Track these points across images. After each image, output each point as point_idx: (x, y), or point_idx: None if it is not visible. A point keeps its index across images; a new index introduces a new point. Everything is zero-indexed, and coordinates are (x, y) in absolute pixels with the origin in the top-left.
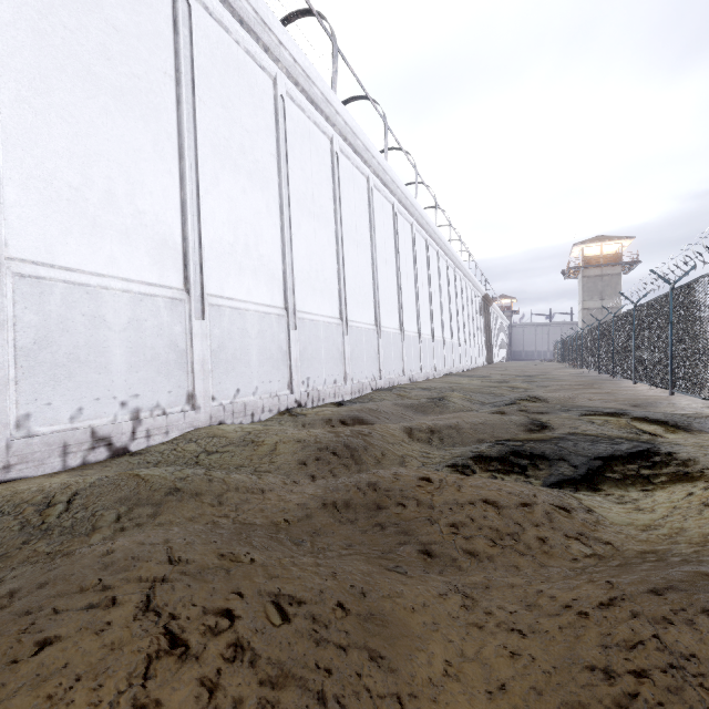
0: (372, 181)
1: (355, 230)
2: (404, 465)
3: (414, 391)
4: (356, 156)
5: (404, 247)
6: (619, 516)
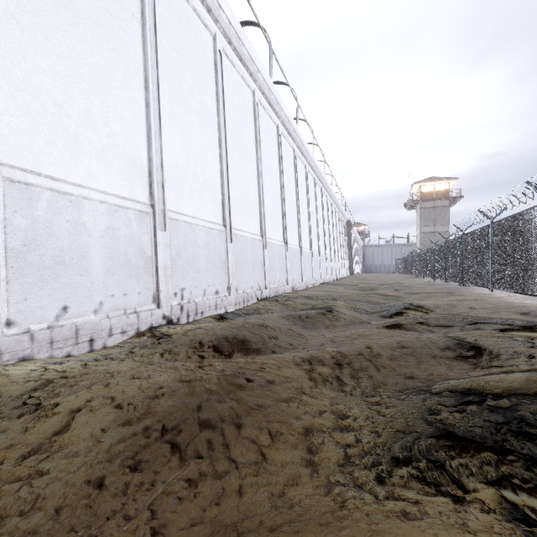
0: (258, 96)
1: (240, 139)
2: (314, 464)
3: (299, 300)
4: (241, 65)
5: (287, 168)
6: None
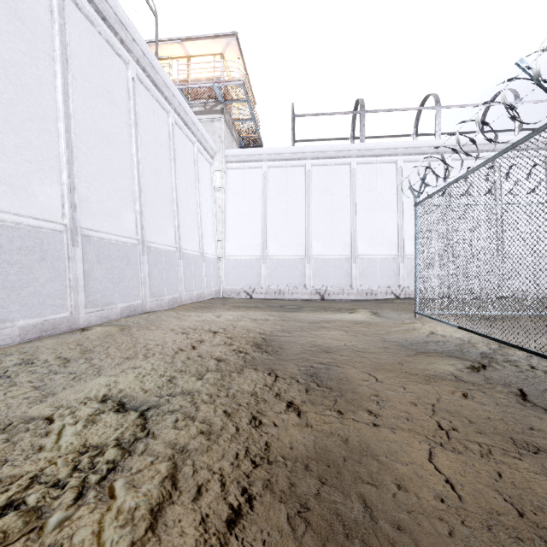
0: None
1: None
2: None
3: None
4: None
5: None
6: None
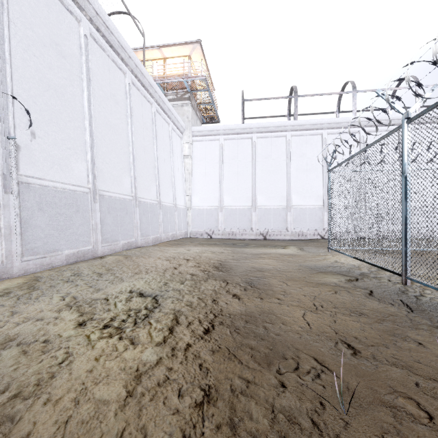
0: None
1: None
2: None
3: None
4: None
5: None
6: None
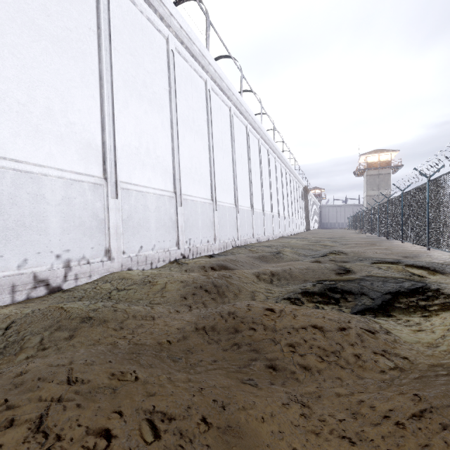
0: (233, 110)
1: (221, 142)
2: (254, 298)
3: (260, 248)
4: (222, 93)
5: (254, 154)
6: (409, 336)
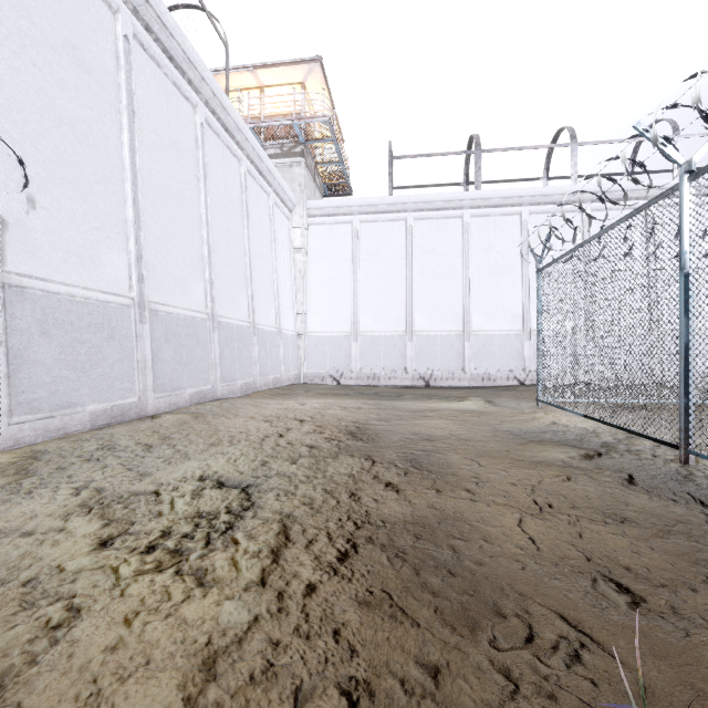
0: None
1: None
2: None
3: None
4: None
5: None
6: None
